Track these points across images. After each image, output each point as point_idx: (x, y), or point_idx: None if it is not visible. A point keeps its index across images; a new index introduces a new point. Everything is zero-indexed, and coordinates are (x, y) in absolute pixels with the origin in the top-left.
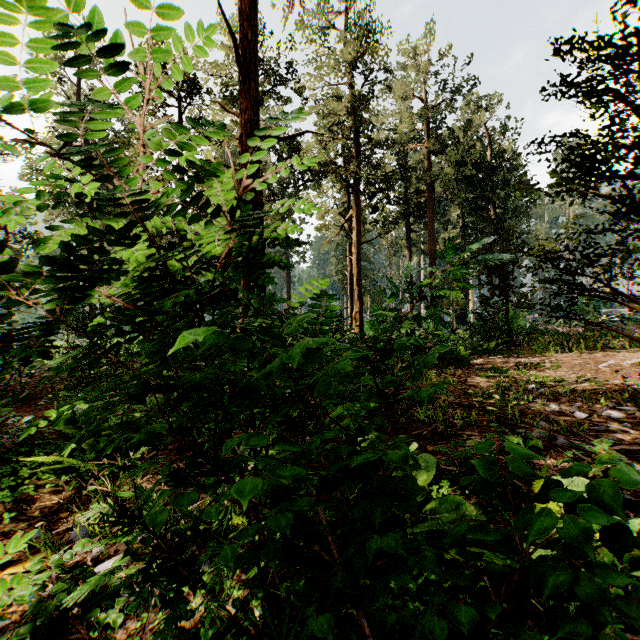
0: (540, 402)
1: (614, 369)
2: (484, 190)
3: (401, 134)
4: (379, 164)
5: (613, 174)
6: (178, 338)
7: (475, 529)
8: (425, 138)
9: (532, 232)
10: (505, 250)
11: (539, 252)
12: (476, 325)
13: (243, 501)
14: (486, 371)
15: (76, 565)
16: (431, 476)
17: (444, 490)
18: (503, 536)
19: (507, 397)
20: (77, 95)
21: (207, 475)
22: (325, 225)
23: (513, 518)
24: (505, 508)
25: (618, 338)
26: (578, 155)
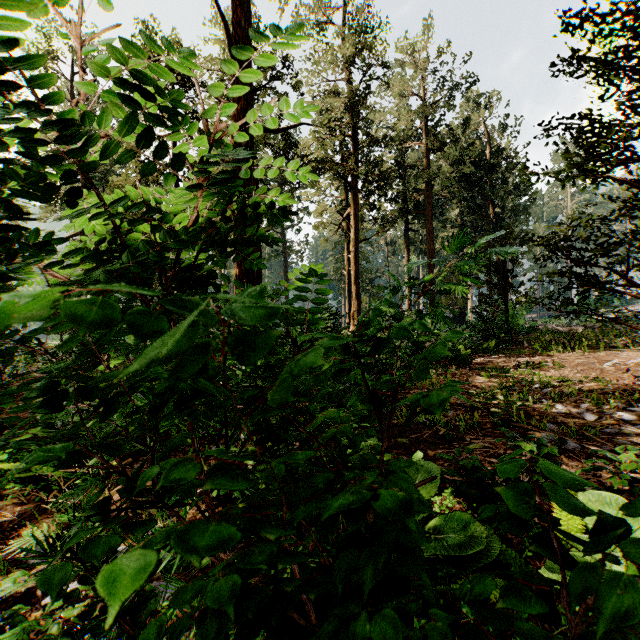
0: (545, 403)
1: (619, 368)
2: (483, 188)
3: (399, 132)
4: (377, 162)
5: (633, 153)
6: (6, 303)
7: (508, 591)
8: (424, 136)
9: (531, 231)
10: (513, 239)
11: (549, 241)
12: (476, 324)
13: (115, 602)
14: (487, 370)
15: (28, 592)
16: (435, 489)
17: (448, 502)
18: (541, 591)
19: (510, 397)
20: (71, 91)
21: (145, 506)
22: (323, 223)
23: (526, 535)
24: (549, 559)
25: (620, 337)
26: (593, 134)
